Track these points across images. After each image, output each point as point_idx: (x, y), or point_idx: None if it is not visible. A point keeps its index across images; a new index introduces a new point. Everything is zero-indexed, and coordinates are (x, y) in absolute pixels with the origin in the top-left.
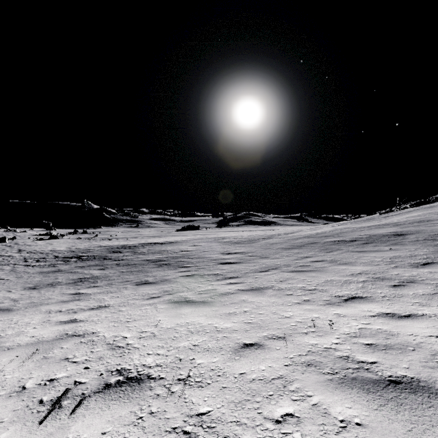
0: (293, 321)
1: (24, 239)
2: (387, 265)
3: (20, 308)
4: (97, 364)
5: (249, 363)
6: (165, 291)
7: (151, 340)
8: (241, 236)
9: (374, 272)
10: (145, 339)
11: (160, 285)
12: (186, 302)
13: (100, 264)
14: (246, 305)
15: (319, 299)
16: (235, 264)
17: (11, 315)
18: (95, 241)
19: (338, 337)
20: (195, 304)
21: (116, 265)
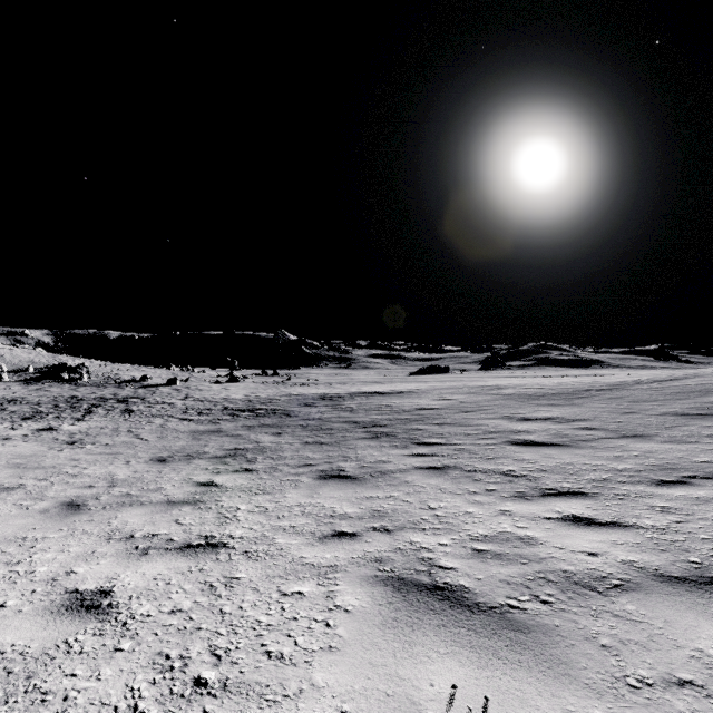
0: None
1: (198, 382)
2: None
3: (94, 508)
4: None
5: None
6: (375, 512)
7: None
8: (540, 384)
9: None
10: None
11: (366, 488)
12: (435, 600)
13: (279, 424)
14: None
15: None
16: (551, 448)
17: (61, 525)
18: (285, 387)
19: None
20: (472, 628)
21: (300, 429)
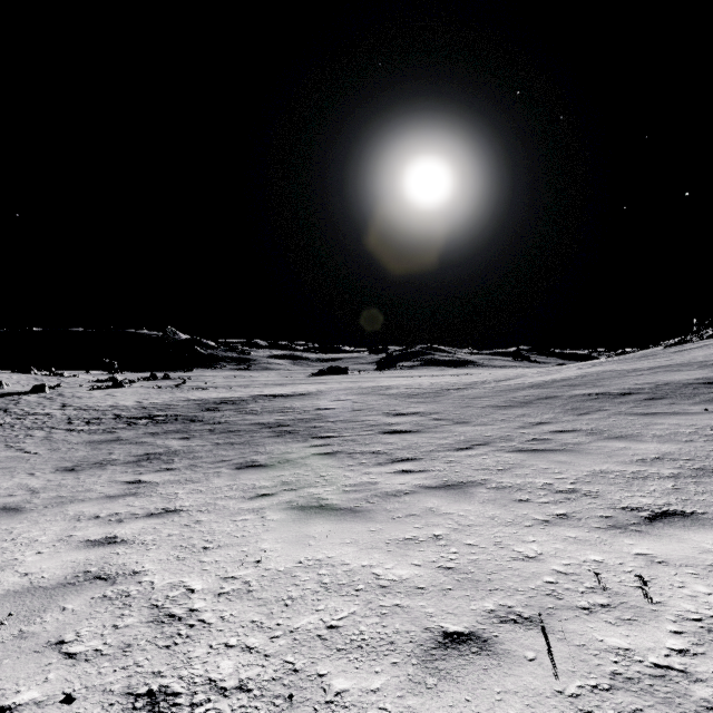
0: (548, 570)
1: (73, 388)
2: (709, 442)
3: (35, 508)
4: (113, 667)
5: (464, 706)
6: (285, 482)
7: (240, 603)
8: (418, 385)
9: (687, 455)
10: (229, 598)
11: (277, 471)
12: (320, 510)
13: (184, 430)
14: (436, 521)
15: (590, 514)
16: (409, 434)
17: (17, 520)
18: (181, 391)
19: (676, 630)
20: (336, 515)
21: (208, 432)
